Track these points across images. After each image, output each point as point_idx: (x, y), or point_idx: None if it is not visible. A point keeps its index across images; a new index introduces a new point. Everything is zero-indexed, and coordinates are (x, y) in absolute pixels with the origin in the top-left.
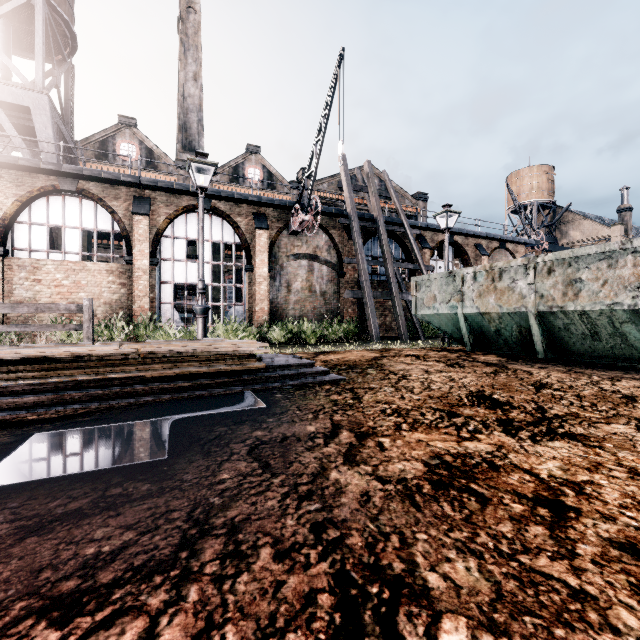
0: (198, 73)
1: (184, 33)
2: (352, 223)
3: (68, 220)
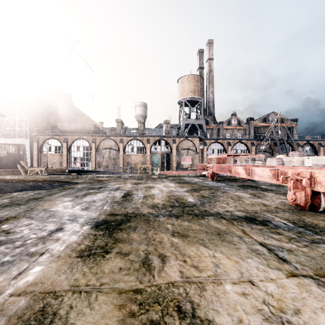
0: (213, 90)
1: (209, 80)
2: (277, 142)
3: (215, 148)
